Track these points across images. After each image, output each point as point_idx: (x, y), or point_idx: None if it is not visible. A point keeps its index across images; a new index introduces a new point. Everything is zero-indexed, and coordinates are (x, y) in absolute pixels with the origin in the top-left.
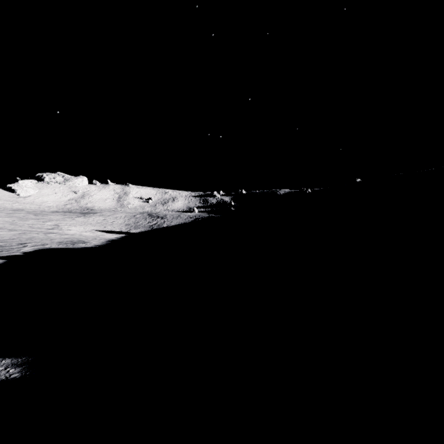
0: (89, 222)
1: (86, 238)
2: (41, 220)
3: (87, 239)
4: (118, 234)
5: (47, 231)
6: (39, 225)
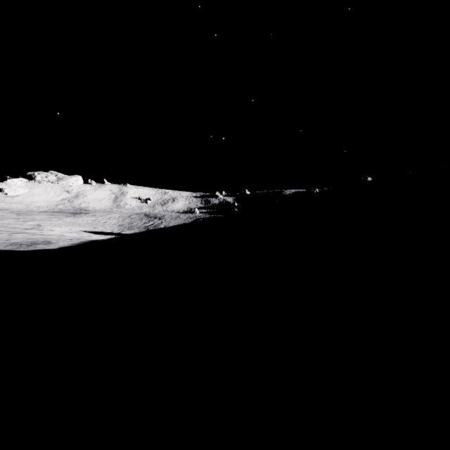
0: (78, 222)
1: (58, 239)
2: (21, 220)
3: (58, 240)
4: (107, 236)
5: (20, 231)
6: (15, 225)
